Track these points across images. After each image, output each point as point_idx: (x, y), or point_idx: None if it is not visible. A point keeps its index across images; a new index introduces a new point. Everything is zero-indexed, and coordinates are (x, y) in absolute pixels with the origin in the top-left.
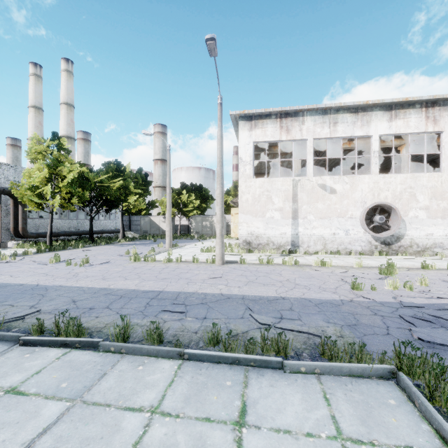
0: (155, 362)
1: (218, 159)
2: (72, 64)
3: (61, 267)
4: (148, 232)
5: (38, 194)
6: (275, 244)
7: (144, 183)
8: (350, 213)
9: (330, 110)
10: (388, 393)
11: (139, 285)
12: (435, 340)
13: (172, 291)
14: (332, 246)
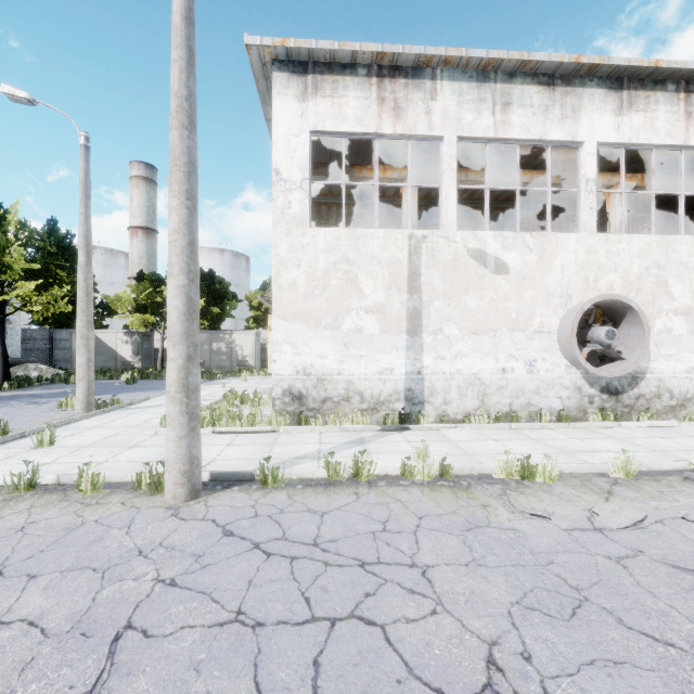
0: None
1: (174, 102)
2: None
3: None
4: None
5: None
6: (366, 399)
7: (62, 251)
8: (538, 322)
9: (494, 71)
10: None
11: None
12: None
13: None
14: (499, 401)
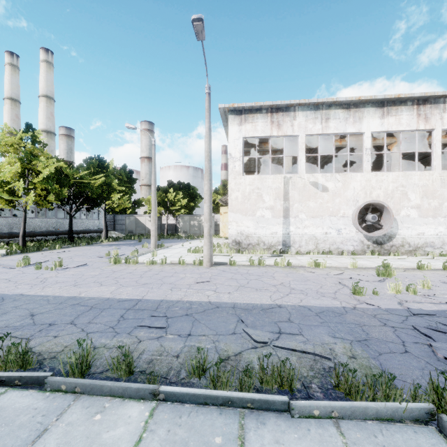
0: (120, 407)
1: (206, 153)
2: (52, 54)
3: (29, 271)
4: (134, 231)
5: (8, 190)
6: (266, 244)
7: (129, 180)
8: (342, 212)
9: (322, 105)
10: None
11: (115, 292)
12: None
13: (153, 299)
14: (324, 246)
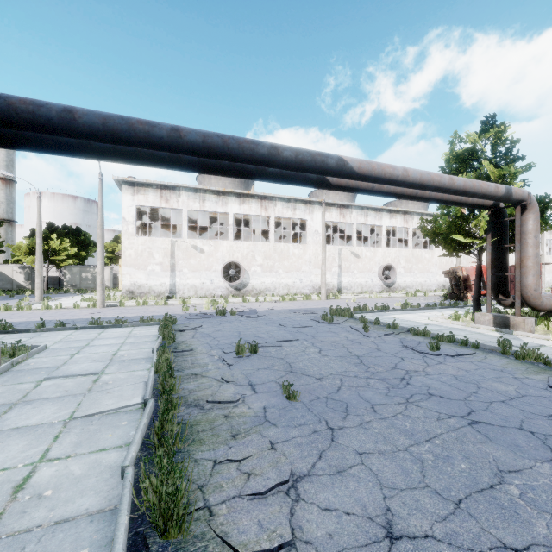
0: (64, 331)
1: (99, 224)
2: None
3: None
4: None
5: None
6: (156, 292)
7: None
8: (214, 268)
9: (200, 190)
10: (156, 326)
11: (30, 319)
12: (189, 318)
13: (61, 319)
14: (201, 292)
